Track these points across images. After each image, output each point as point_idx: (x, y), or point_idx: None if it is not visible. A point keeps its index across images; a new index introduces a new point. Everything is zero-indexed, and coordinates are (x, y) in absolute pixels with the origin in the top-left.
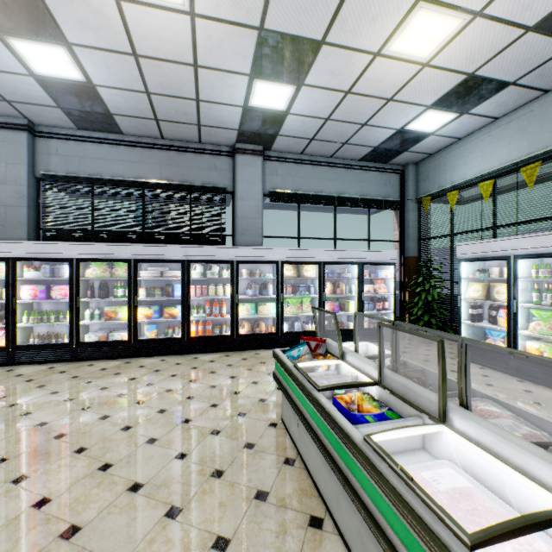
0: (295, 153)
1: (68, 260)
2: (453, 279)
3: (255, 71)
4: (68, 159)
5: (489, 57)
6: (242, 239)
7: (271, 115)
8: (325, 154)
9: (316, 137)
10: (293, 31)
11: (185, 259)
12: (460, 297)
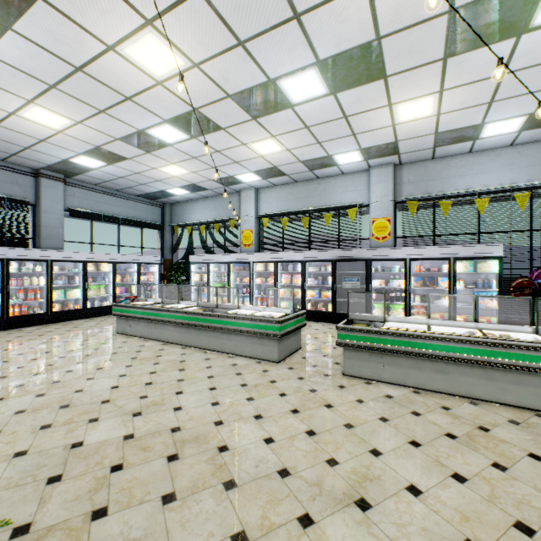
0: (90, 183)
1: None
2: (189, 272)
3: (85, 153)
4: None
5: (200, 182)
6: (47, 242)
7: (83, 167)
8: (113, 189)
9: (111, 181)
10: (116, 152)
11: (4, 257)
12: (191, 281)
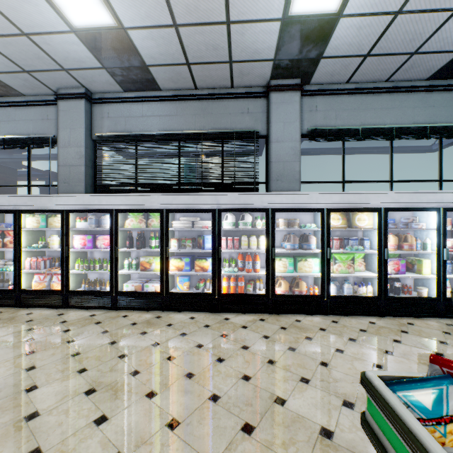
0: (339, 82)
1: (109, 211)
2: None
3: None
4: (116, 121)
5: None
6: (277, 185)
7: (316, 25)
8: (379, 78)
9: (374, 51)
10: None
11: (215, 208)
12: None
